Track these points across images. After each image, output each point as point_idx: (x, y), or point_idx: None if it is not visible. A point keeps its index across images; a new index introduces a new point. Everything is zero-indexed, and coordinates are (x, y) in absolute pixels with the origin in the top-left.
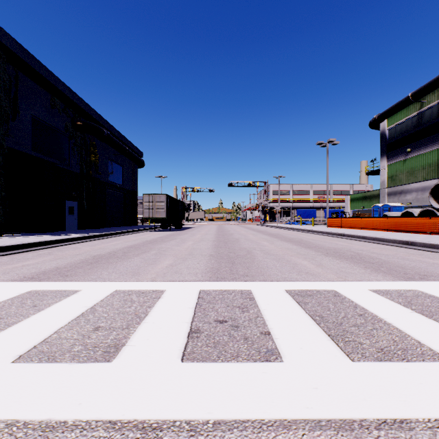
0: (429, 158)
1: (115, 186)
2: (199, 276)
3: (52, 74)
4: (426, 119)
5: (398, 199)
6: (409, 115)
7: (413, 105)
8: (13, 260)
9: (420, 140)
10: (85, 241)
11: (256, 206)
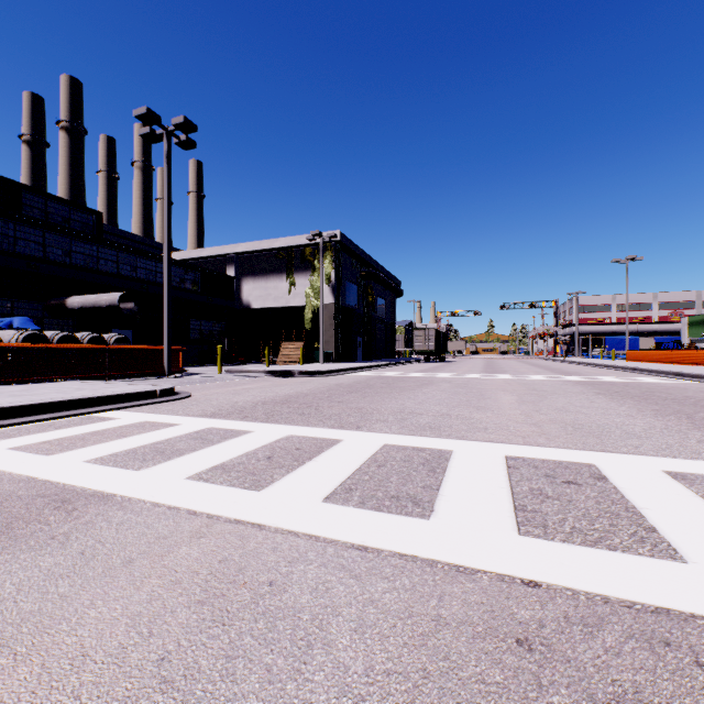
0: None
1: (380, 320)
2: (478, 373)
3: (358, 247)
4: None
5: None
6: None
7: None
8: (389, 370)
9: None
10: (393, 366)
11: (541, 335)
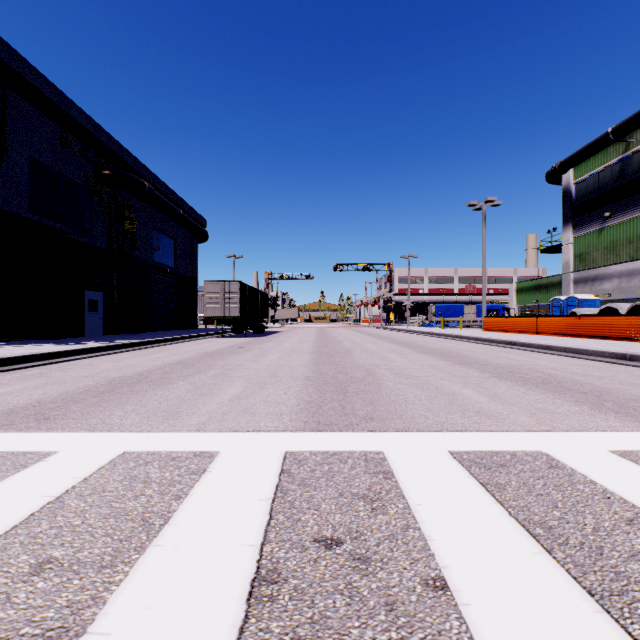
0: (638, 227)
1: (163, 270)
2: (286, 419)
3: (61, 94)
4: (634, 168)
5: (590, 289)
6: (608, 162)
7: (613, 146)
8: None
9: (624, 199)
10: (109, 353)
11: (376, 300)
